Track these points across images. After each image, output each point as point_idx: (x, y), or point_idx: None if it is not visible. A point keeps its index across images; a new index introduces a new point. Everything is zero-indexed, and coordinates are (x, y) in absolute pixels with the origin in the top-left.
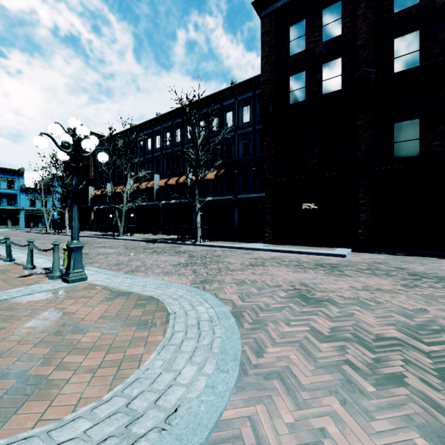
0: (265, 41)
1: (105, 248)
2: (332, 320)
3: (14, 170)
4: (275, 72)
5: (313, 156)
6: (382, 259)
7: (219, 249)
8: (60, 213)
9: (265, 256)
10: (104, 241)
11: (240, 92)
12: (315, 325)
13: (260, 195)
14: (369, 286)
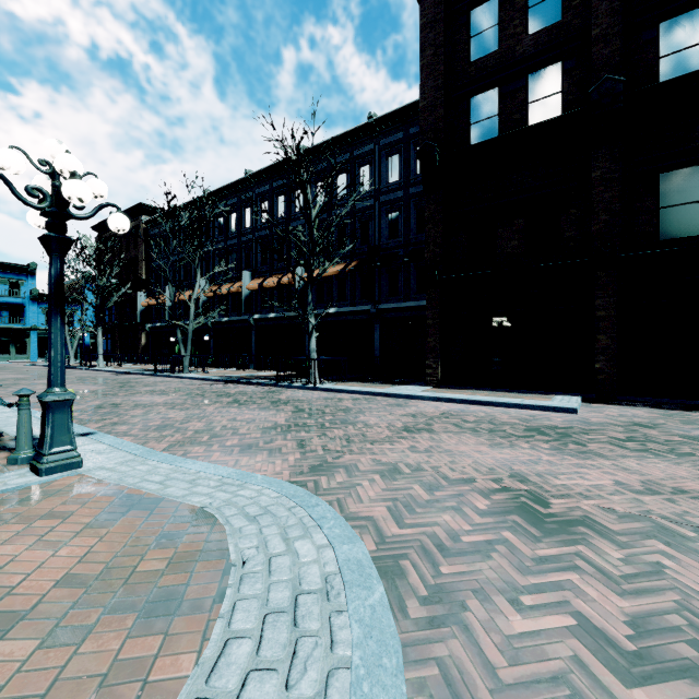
0: (427, 38)
1: (152, 394)
2: (620, 588)
3: (21, 265)
4: (445, 91)
5: (511, 234)
6: (645, 416)
7: (348, 397)
8: (95, 334)
9: (430, 410)
10: (156, 381)
11: (384, 131)
12: (585, 609)
13: (417, 304)
14: (654, 481)
